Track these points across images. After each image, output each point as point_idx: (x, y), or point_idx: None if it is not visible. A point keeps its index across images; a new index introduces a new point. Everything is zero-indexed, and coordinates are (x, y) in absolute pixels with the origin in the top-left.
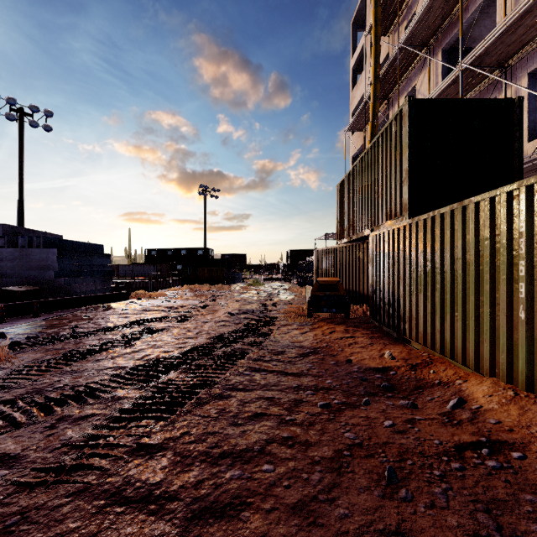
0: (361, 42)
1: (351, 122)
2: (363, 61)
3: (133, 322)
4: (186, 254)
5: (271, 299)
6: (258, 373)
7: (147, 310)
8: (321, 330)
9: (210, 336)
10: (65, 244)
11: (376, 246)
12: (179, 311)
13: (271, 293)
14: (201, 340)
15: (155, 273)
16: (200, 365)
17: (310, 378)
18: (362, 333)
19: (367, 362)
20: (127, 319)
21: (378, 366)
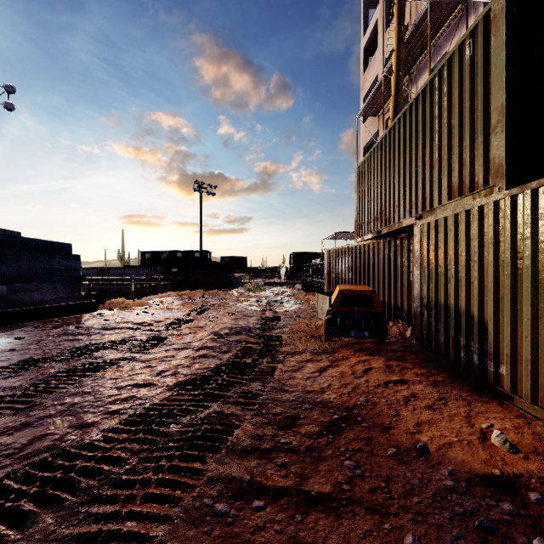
0: (374, 17)
1: (365, 105)
2: (376, 41)
3: (75, 350)
4: (182, 257)
5: (273, 308)
6: (245, 506)
7: (107, 329)
8: (349, 364)
9: (176, 382)
10: (13, 242)
11: (428, 239)
12: (150, 329)
13: (273, 300)
14: (159, 391)
15: (139, 277)
16: (121, 481)
17: (362, 522)
18: (415, 374)
19: (460, 454)
20: (71, 343)
21: (491, 470)
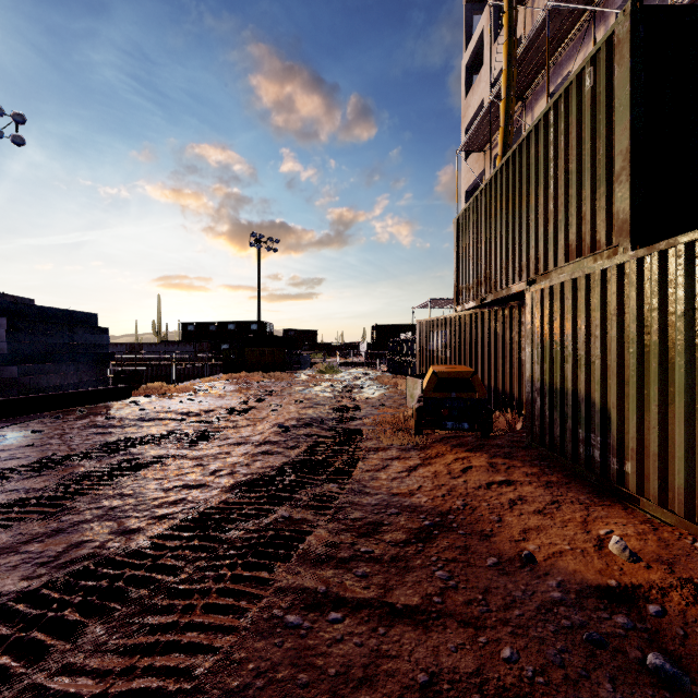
0: (479, 25)
1: (467, 138)
2: (482, 56)
3: (107, 446)
4: (235, 330)
5: (351, 395)
6: (320, 618)
7: (145, 420)
8: (444, 462)
9: (233, 482)
10: (25, 311)
11: (541, 309)
12: (199, 421)
13: (351, 385)
14: (214, 493)
15: (181, 356)
16: (177, 591)
17: (454, 636)
18: (524, 473)
19: (572, 564)
20: (102, 437)
21: (606, 580)
